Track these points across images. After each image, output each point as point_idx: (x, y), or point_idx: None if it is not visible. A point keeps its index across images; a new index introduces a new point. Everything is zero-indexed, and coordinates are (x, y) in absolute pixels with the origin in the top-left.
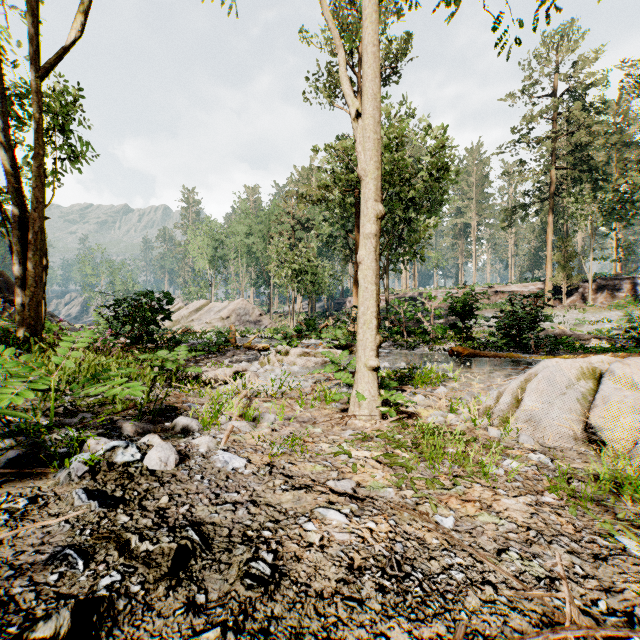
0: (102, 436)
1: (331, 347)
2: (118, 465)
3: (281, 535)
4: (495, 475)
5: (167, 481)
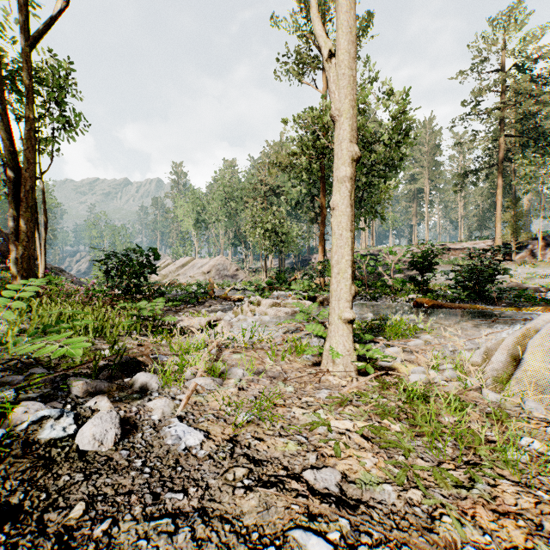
0: (45, 397)
1: (300, 298)
2: (40, 445)
3: None
4: (518, 462)
5: (96, 470)
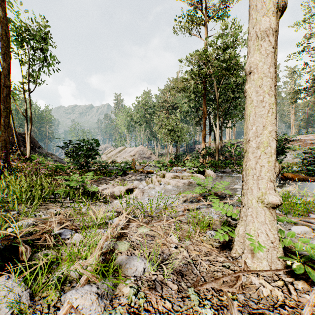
0: None
1: (193, 172)
2: None
3: None
4: None
5: None
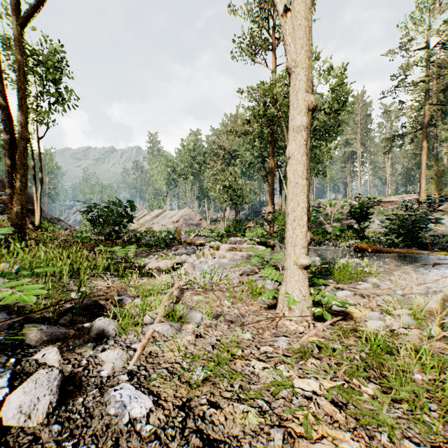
0: None
1: (253, 243)
2: None
3: None
4: None
5: None
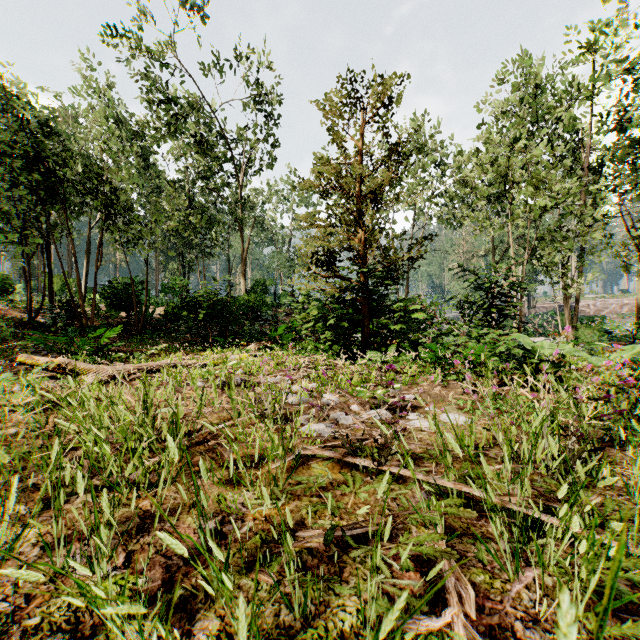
0: None
1: None
2: None
3: None
4: None
5: None
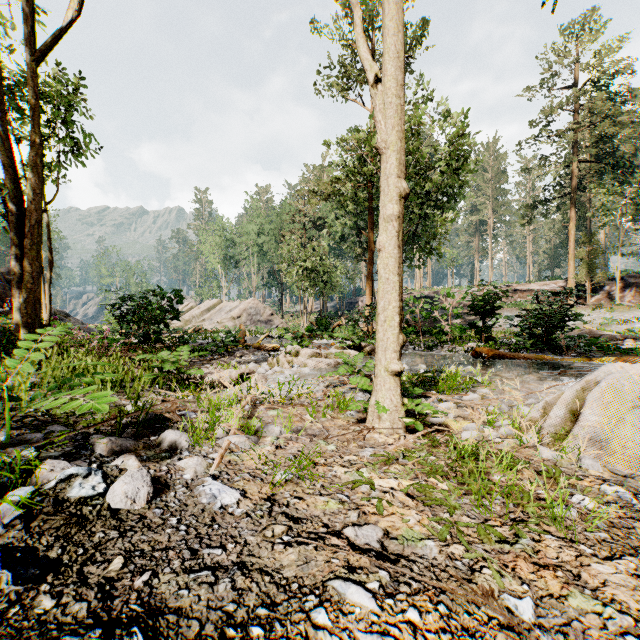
0: (67, 456)
1: (344, 347)
2: (70, 503)
3: (277, 636)
4: (567, 519)
5: (130, 528)
